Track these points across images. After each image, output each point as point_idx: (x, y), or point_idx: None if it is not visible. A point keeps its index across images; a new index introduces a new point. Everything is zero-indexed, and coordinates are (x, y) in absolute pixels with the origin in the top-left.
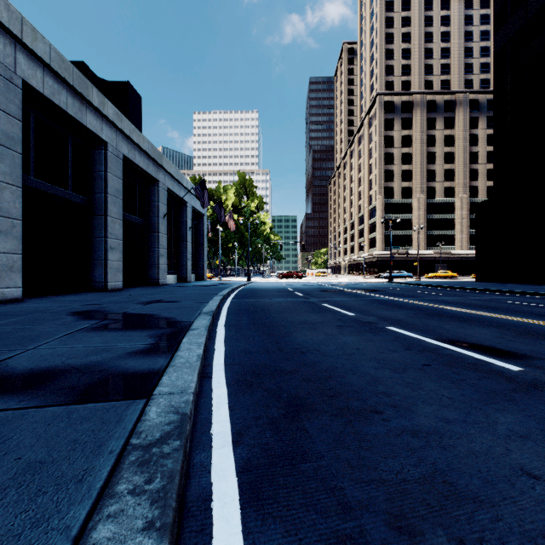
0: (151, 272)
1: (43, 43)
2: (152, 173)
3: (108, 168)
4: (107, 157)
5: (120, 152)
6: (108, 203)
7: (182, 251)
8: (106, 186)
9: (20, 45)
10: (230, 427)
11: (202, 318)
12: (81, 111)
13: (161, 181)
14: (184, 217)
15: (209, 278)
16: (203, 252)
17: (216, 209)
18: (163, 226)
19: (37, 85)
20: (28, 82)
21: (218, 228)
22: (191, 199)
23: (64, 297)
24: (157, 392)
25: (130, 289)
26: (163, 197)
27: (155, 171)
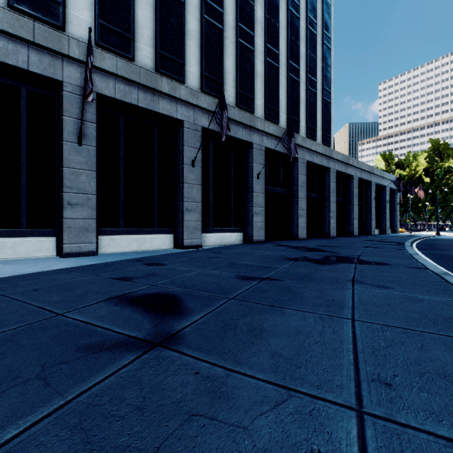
0: (366, 228)
1: (340, 155)
2: (368, 179)
3: (353, 186)
4: (353, 181)
5: (357, 177)
6: (353, 200)
7: (382, 215)
8: (353, 193)
9: (335, 160)
10: (416, 249)
11: (407, 242)
12: (346, 169)
13: (372, 181)
14: (383, 195)
15: (400, 232)
16: (396, 214)
17: (407, 187)
18: (373, 204)
19: (338, 169)
20: (336, 169)
21: (408, 196)
22: (388, 183)
23: (344, 237)
24: (405, 245)
25: (360, 236)
26: (373, 189)
27: (369, 177)
